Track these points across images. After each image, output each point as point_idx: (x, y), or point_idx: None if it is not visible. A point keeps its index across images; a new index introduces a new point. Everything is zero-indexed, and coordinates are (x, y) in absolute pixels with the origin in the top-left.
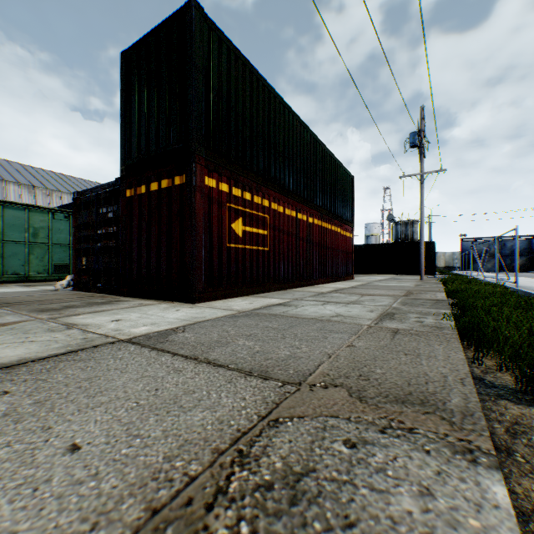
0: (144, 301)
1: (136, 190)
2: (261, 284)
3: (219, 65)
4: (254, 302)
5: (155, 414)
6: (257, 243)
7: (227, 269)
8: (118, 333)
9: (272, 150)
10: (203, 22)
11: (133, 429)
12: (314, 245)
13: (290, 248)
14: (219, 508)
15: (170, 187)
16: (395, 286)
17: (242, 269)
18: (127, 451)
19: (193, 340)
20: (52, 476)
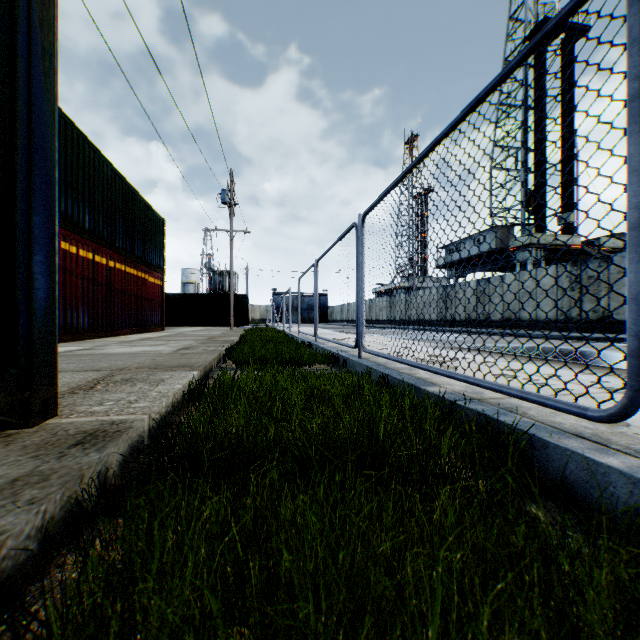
0: None
1: None
2: None
3: None
4: None
5: None
6: None
7: None
8: None
9: (64, 182)
10: None
11: None
12: (116, 292)
13: (87, 294)
14: (101, 384)
15: None
16: (203, 334)
17: None
18: None
19: None
20: None
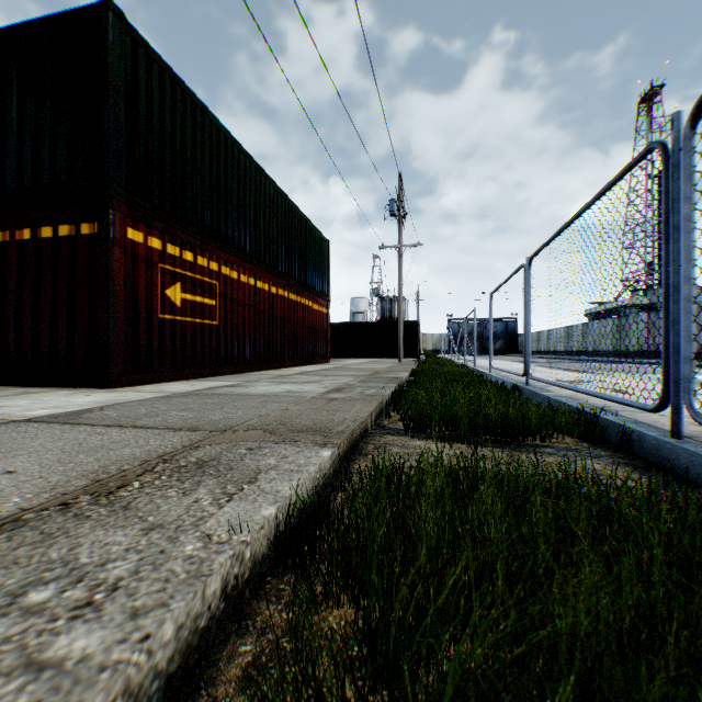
0: (32, 389)
1: (15, 234)
2: (208, 365)
3: (148, 89)
4: (196, 385)
5: (85, 454)
6: (202, 315)
7: (160, 347)
8: (8, 416)
9: (222, 202)
10: (125, 33)
11: (65, 461)
12: (278, 321)
13: (247, 323)
14: (148, 475)
15: (75, 236)
16: (367, 368)
17: (181, 346)
18: (65, 468)
19: (116, 416)
20: (1, 482)
